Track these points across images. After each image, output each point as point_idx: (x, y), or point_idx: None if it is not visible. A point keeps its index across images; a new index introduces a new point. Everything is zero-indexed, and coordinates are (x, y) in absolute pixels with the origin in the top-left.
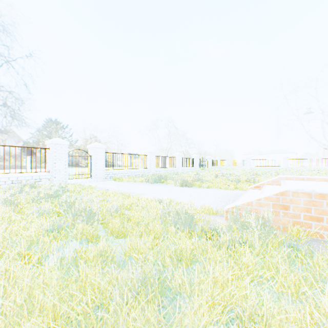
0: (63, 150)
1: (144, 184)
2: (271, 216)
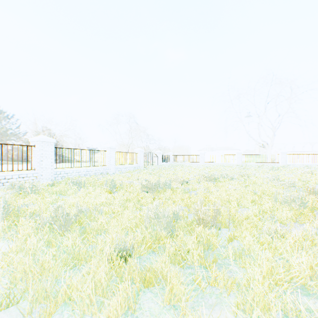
0: None
1: None
2: None
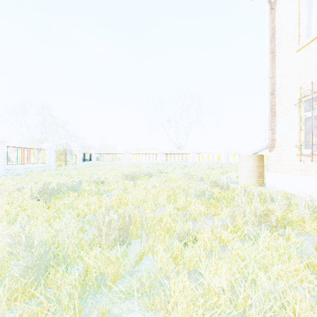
0: None
1: None
2: None
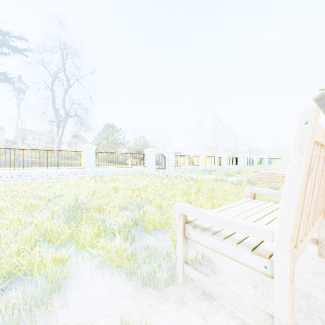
0: (153, 154)
1: (201, 174)
2: (251, 179)
